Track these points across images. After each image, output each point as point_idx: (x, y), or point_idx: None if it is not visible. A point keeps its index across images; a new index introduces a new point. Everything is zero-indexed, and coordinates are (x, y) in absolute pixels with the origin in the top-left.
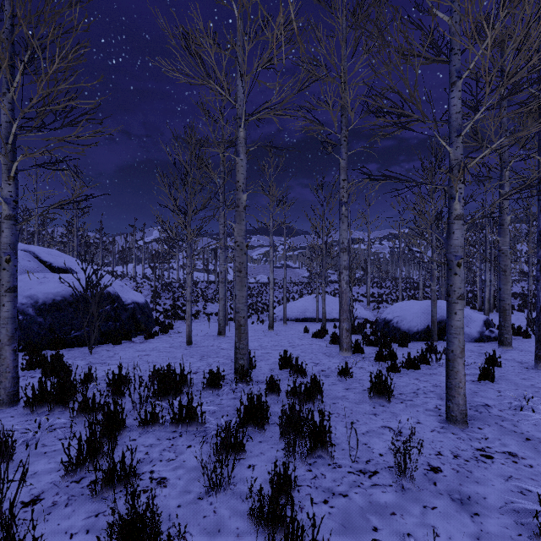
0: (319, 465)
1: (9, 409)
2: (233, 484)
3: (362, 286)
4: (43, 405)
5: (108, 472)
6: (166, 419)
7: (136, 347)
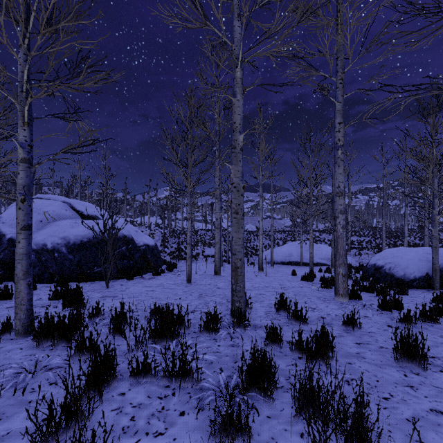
0: None
1: (23, 339)
2: None
3: None
4: (49, 339)
5: None
6: (161, 367)
7: (145, 282)
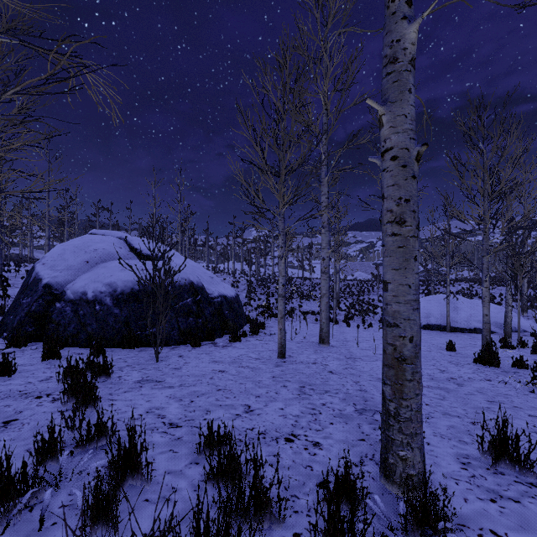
0: None
1: None
2: None
3: (503, 286)
4: None
5: None
6: None
7: (215, 353)
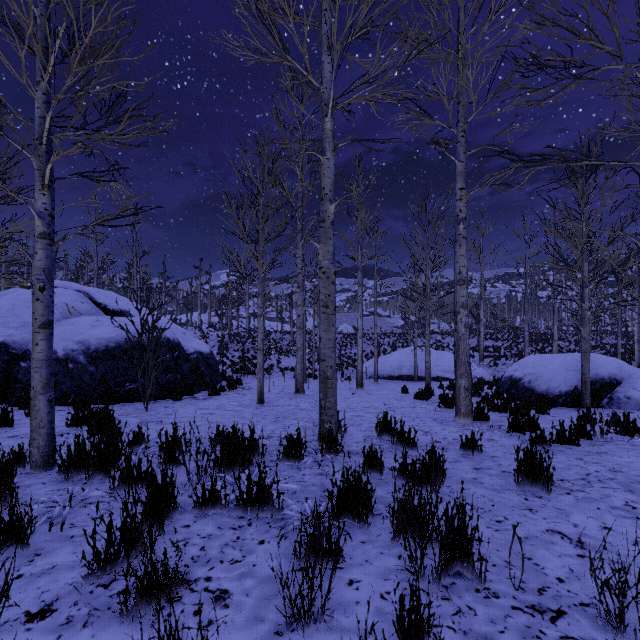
0: (460, 590)
1: (43, 473)
2: (329, 615)
3: (471, 338)
4: (81, 470)
5: (144, 579)
6: (231, 499)
7: (198, 403)
